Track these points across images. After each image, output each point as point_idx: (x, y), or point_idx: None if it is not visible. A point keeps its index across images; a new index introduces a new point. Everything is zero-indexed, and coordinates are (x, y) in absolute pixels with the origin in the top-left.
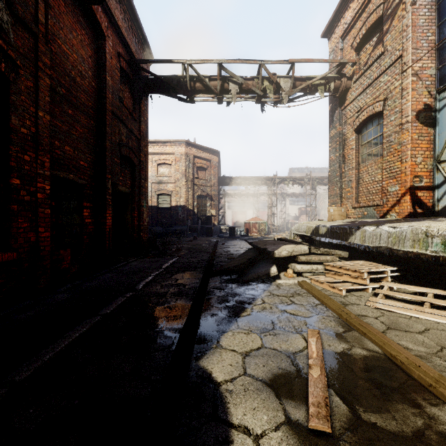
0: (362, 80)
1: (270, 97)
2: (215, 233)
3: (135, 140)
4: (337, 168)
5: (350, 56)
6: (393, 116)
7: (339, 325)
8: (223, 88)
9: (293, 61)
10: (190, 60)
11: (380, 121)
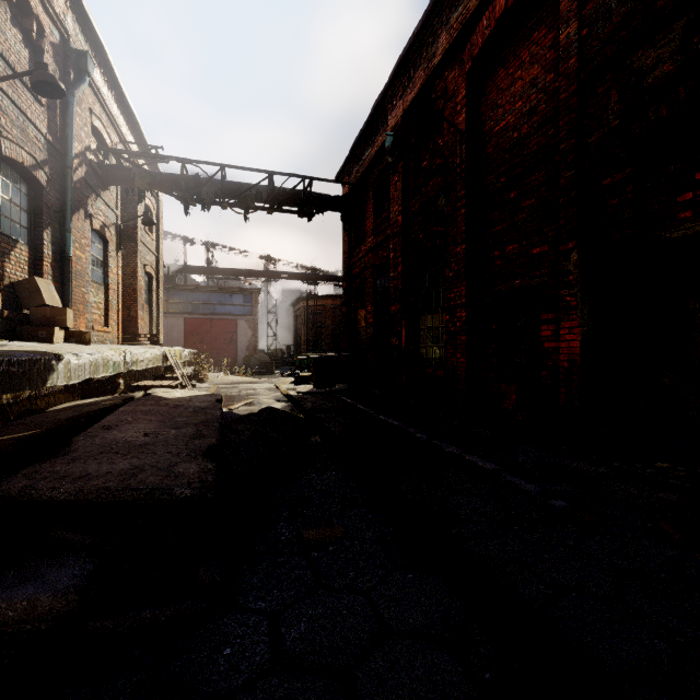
0: None
1: None
2: None
3: None
4: None
5: None
6: None
7: None
8: None
9: None
10: None
11: None
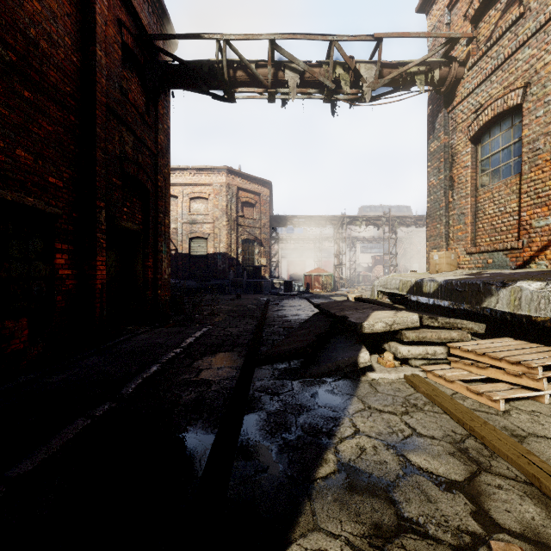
0: (482, 63)
1: (344, 91)
2: (266, 289)
3: (149, 155)
4: (441, 197)
5: (463, 31)
6: (541, 110)
7: (548, 512)
8: (276, 79)
9: (381, 36)
10: (228, 35)
11: (514, 121)
